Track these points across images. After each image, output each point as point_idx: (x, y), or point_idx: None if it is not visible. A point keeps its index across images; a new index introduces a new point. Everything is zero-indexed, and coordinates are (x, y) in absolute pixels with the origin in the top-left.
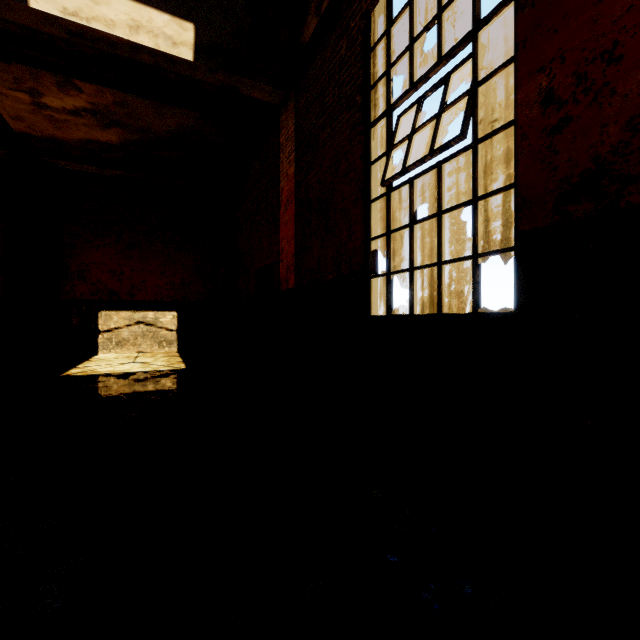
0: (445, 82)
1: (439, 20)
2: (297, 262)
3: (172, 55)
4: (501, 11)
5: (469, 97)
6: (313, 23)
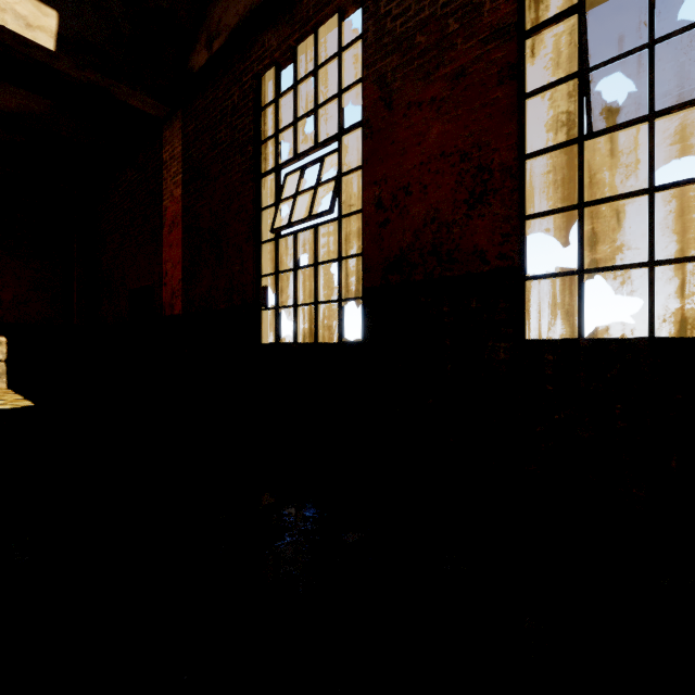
0: (321, 162)
1: (316, 114)
2: (185, 288)
3: (25, 37)
4: (355, 129)
5: (336, 183)
6: (204, 54)
